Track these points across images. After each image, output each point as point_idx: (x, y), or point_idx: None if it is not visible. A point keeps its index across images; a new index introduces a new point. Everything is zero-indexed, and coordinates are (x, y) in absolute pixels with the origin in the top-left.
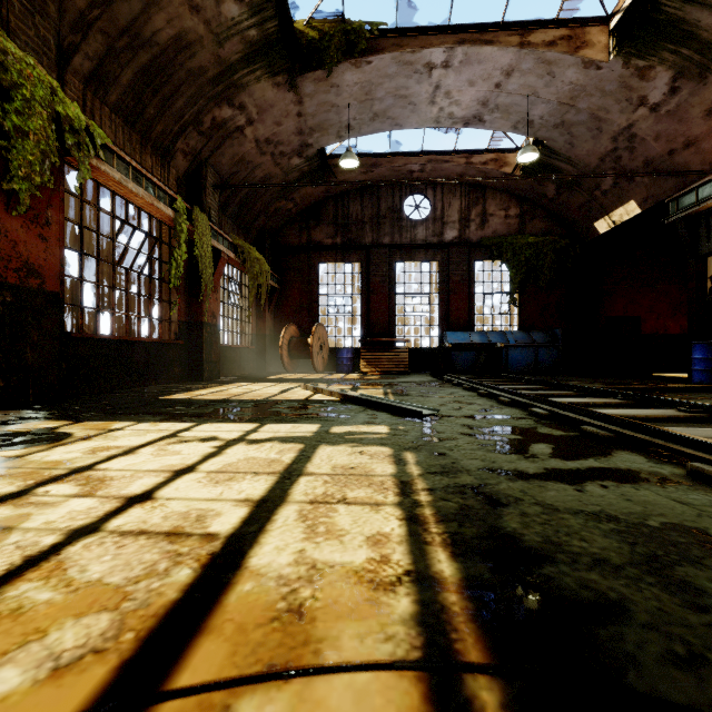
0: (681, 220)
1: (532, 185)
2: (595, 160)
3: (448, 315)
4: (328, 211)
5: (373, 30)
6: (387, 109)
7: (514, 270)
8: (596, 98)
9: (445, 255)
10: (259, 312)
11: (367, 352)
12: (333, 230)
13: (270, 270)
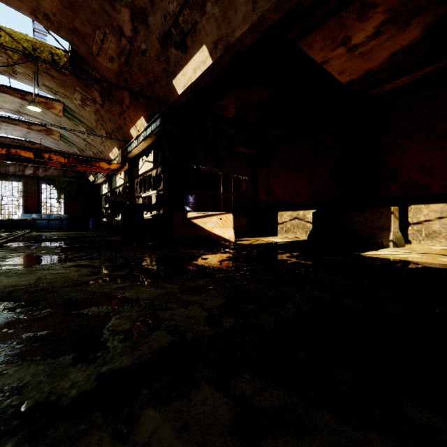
0: (95, 185)
1: None
2: None
3: (27, 206)
4: None
5: None
6: None
7: (59, 190)
8: (64, 146)
9: (26, 180)
10: None
11: None
12: None
13: None
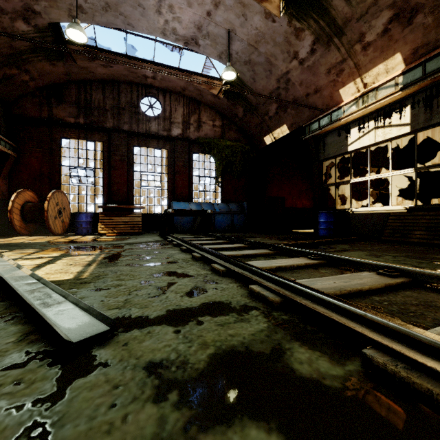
0: (311, 138)
1: (229, 106)
2: (267, 94)
3: (175, 190)
4: (71, 94)
5: None
6: (119, 3)
7: (218, 162)
8: (271, 46)
9: (172, 146)
10: None
11: (105, 216)
12: (75, 111)
13: None
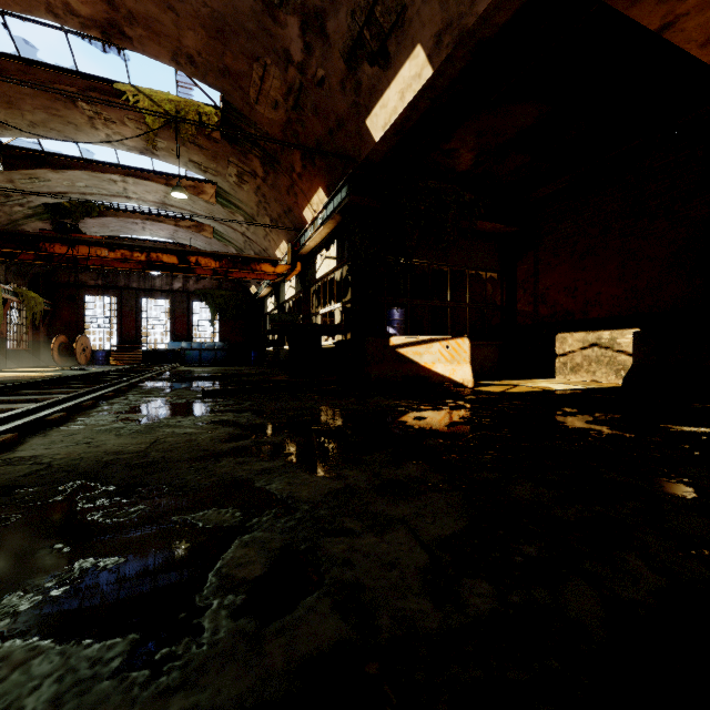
0: (258, 300)
1: None
2: None
3: (176, 331)
4: None
5: (101, 208)
6: (119, 229)
7: (213, 309)
8: (218, 246)
9: (174, 297)
10: (35, 326)
11: (116, 352)
12: (96, 275)
13: (44, 300)
